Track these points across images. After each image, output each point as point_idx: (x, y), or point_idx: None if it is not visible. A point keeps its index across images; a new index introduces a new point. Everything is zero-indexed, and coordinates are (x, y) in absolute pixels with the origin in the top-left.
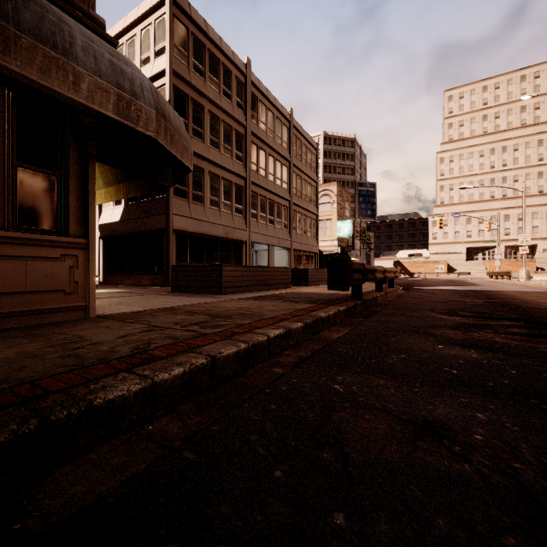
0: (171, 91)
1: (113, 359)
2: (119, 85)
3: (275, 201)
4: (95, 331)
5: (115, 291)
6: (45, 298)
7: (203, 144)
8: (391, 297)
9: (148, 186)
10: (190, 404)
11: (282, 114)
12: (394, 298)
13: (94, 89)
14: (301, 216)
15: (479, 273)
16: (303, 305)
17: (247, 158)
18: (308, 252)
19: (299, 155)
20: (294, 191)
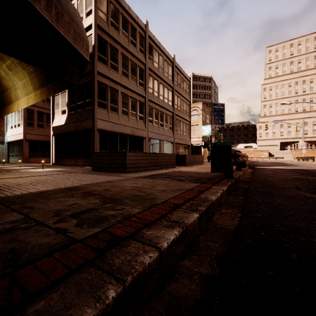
0: (96, 38)
1: None
2: None
3: (164, 112)
4: None
5: (55, 169)
6: None
7: (118, 74)
8: (246, 174)
9: (61, 86)
10: None
11: (168, 58)
12: (250, 175)
13: None
14: (180, 122)
15: (288, 158)
16: (189, 184)
17: (146, 84)
18: (184, 144)
19: (179, 84)
20: (176, 107)
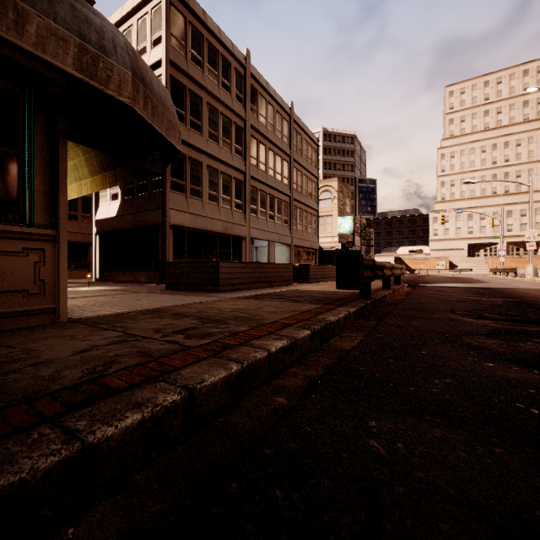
0: (168, 82)
1: (46, 393)
2: (82, 35)
3: (275, 196)
4: (53, 342)
5: (108, 288)
6: (2, 300)
7: (202, 136)
8: (398, 295)
9: (135, 173)
10: (149, 471)
11: (282, 107)
12: (402, 297)
13: (46, 34)
14: (301, 212)
15: (481, 270)
16: (308, 306)
17: (246, 152)
18: (309, 248)
19: (300, 150)
20: (294, 187)
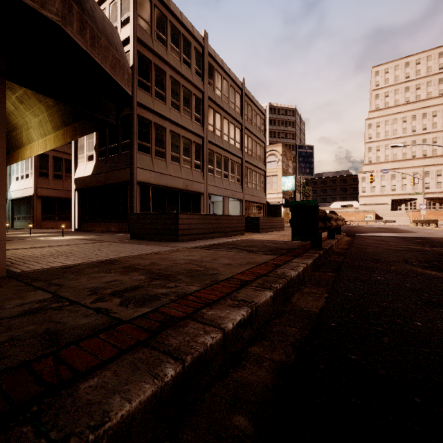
0: (135, 56)
1: None
2: None
3: (229, 158)
4: None
5: (80, 237)
6: None
7: (165, 105)
8: (341, 244)
9: (92, 126)
10: None
11: (235, 82)
12: (346, 246)
13: None
14: (251, 172)
15: (402, 221)
16: (263, 257)
17: (204, 120)
18: (258, 203)
19: (250, 119)
20: (245, 150)
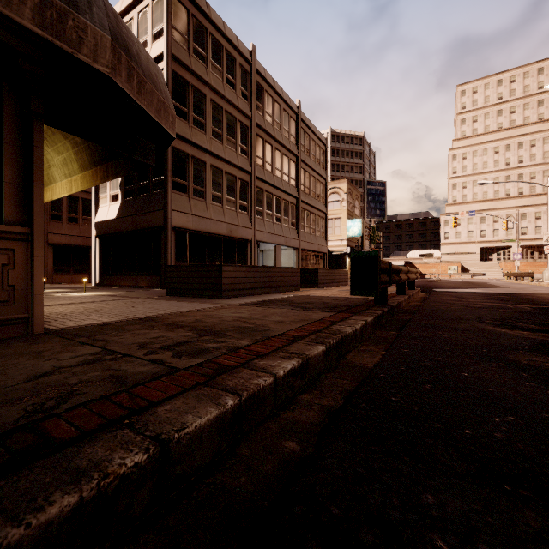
0: (169, 77)
1: None
2: None
3: (282, 198)
4: (11, 361)
5: (105, 293)
6: None
7: (205, 135)
8: (413, 300)
9: (127, 167)
10: None
11: (289, 106)
12: (419, 303)
13: None
14: (309, 214)
15: (494, 274)
16: (319, 314)
17: (252, 152)
18: (317, 252)
19: (307, 151)
20: (302, 188)
